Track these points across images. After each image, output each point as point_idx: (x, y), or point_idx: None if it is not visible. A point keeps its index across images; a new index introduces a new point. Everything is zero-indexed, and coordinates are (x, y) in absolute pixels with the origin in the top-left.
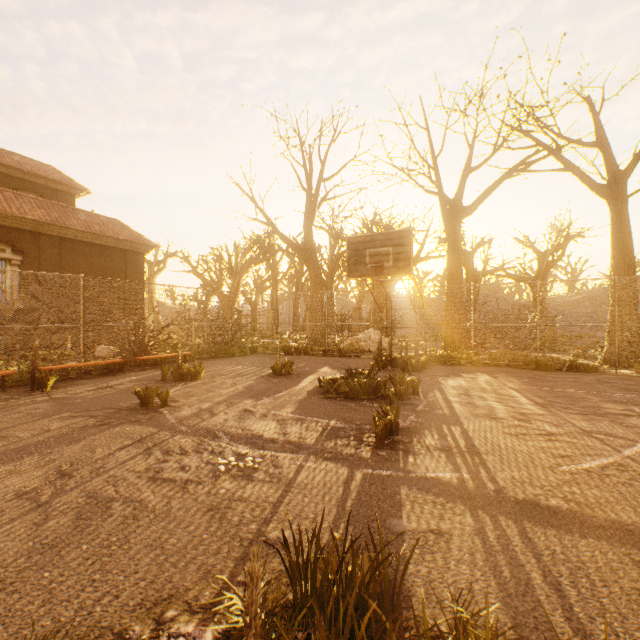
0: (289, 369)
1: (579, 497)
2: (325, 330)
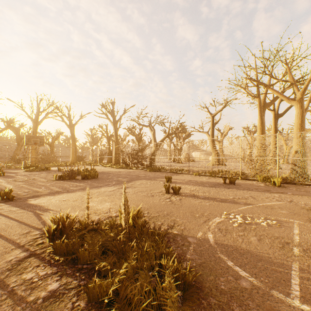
0: (2, 170)
1: None
2: None
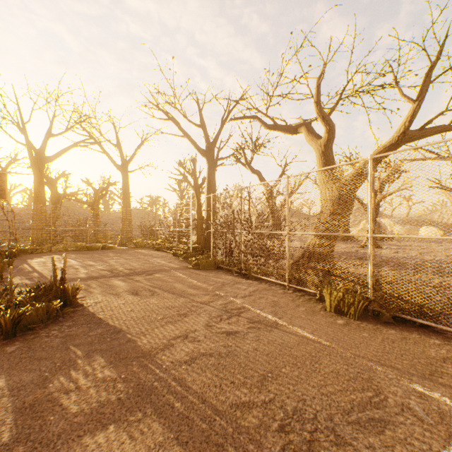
0: None
1: (76, 277)
2: None
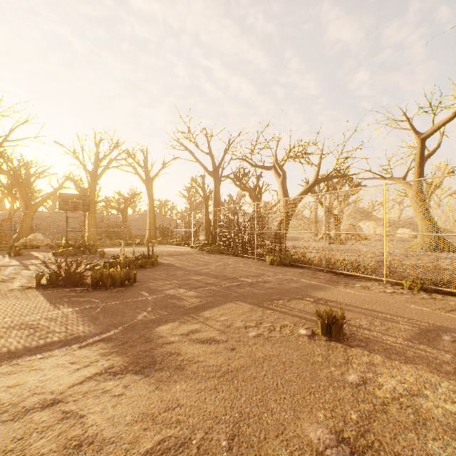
0: (21, 252)
1: None
2: (1, 234)
